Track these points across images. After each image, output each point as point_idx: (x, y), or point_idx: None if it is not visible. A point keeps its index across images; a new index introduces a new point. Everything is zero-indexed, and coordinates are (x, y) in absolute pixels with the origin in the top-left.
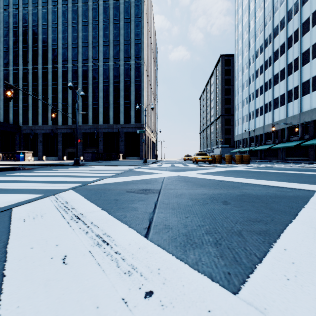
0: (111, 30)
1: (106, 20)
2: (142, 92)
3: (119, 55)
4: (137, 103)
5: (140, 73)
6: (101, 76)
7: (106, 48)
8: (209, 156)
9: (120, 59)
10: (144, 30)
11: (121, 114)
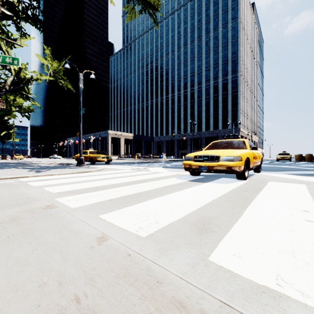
0: (211, 56)
1: (207, 51)
2: (239, 100)
3: (217, 74)
4: (233, 111)
5: (237, 85)
6: (204, 94)
7: (207, 72)
8: (288, 156)
9: (218, 77)
10: (240, 46)
11: (220, 121)
